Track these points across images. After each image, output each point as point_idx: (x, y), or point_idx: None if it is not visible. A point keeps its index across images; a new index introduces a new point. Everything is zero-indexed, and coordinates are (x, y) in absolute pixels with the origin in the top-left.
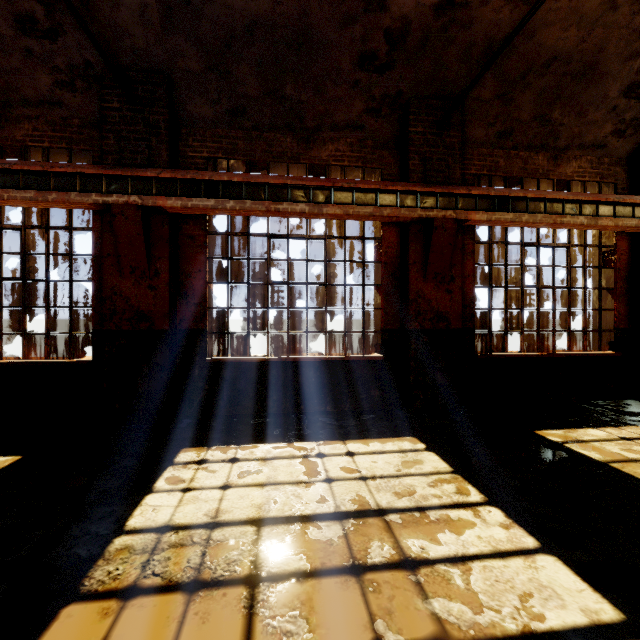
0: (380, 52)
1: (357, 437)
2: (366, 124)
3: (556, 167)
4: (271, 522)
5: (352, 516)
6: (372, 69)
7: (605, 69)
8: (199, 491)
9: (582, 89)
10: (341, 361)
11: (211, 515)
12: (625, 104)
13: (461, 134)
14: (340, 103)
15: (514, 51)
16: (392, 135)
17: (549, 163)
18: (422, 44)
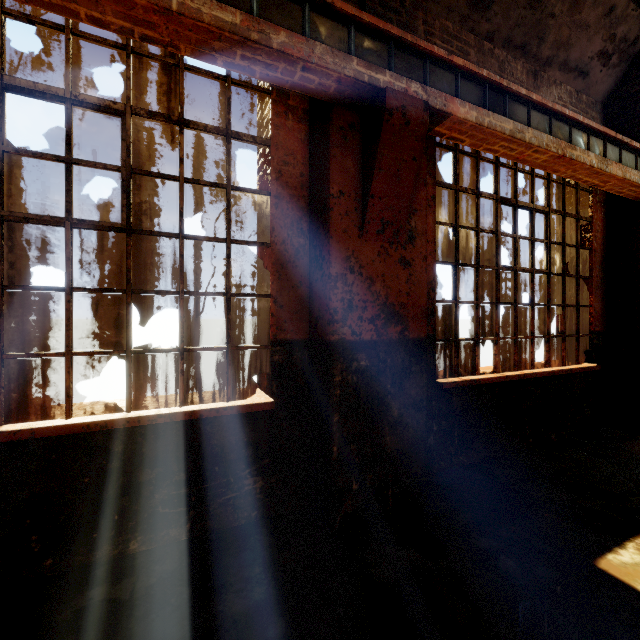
0: None
1: None
2: None
3: (536, 89)
4: None
5: None
6: None
7: None
8: None
9: None
10: (170, 422)
11: None
12: (623, 8)
13: None
14: None
15: None
16: None
17: (528, 79)
18: None
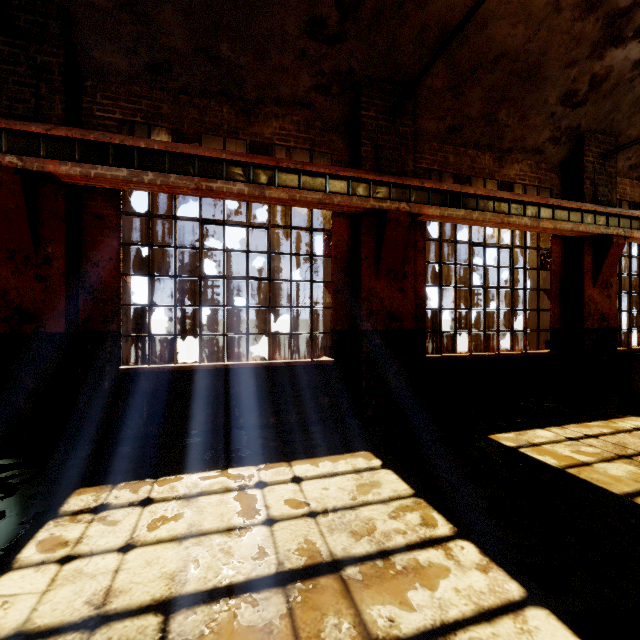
0: (330, 20)
1: (305, 456)
2: (314, 102)
3: (501, 168)
4: (186, 603)
5: (299, 577)
6: (321, 39)
7: (547, 74)
8: (86, 559)
9: (526, 91)
10: (286, 366)
11: (96, 602)
12: (561, 112)
13: (414, 124)
14: (285, 74)
15: (466, 41)
16: (342, 118)
17: (494, 164)
18: (375, 18)
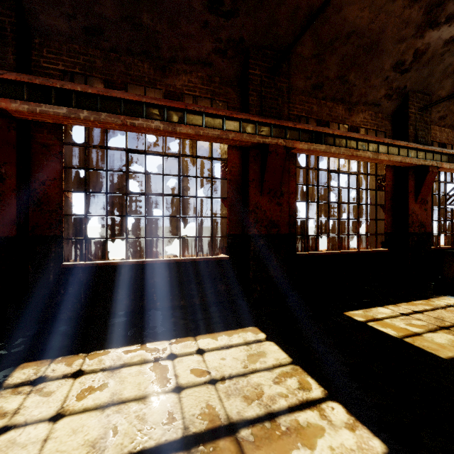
0: None
1: (207, 331)
2: (214, 62)
3: (350, 116)
4: None
5: (201, 440)
6: (219, 13)
7: (384, 47)
8: (20, 429)
9: (369, 60)
10: (193, 262)
11: None
12: (393, 76)
13: (288, 81)
14: (192, 39)
15: (327, 20)
16: (235, 75)
17: (346, 113)
18: None
